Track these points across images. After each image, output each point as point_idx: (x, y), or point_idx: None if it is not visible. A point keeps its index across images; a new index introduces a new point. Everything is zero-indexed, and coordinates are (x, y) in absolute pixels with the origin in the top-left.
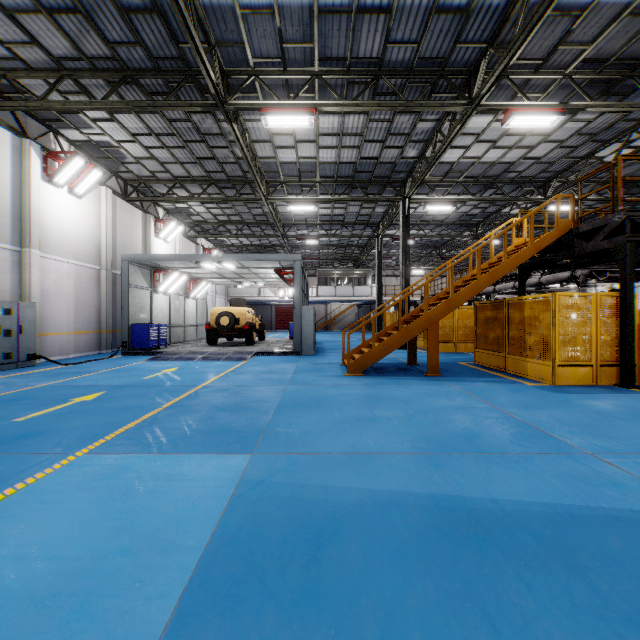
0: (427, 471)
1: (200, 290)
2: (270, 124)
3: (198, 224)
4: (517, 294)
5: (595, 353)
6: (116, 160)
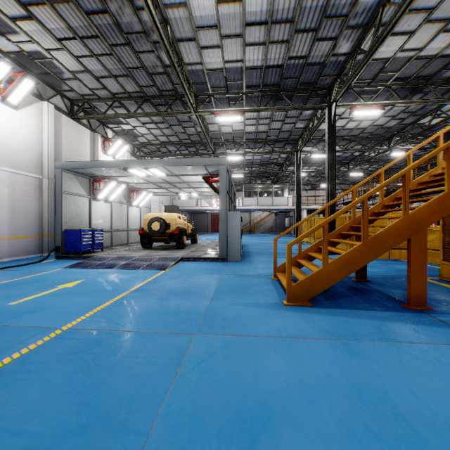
0: None
1: (142, 199)
2: None
3: (144, 145)
4: None
5: None
6: (55, 76)
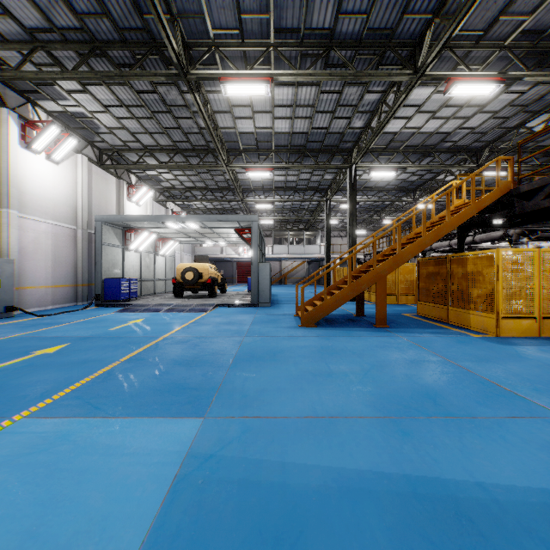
0: (395, 441)
1: (168, 248)
2: (229, 93)
3: (167, 190)
4: (450, 252)
5: (537, 306)
6: (91, 130)
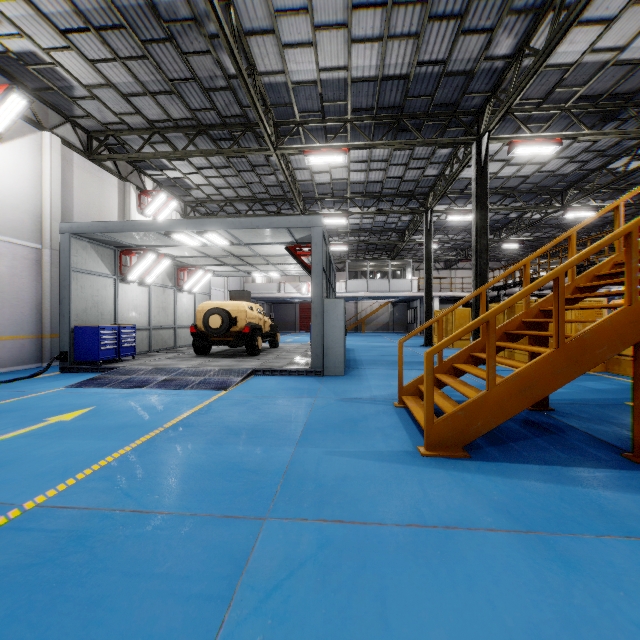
0: None
1: (197, 282)
2: None
3: (201, 203)
4: None
5: None
6: (61, 92)
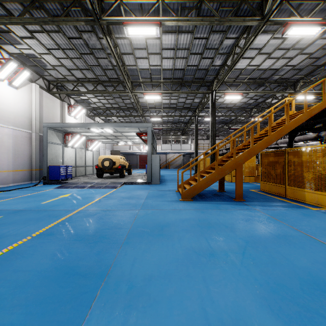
0: None
1: (94, 146)
2: (130, 34)
3: (94, 109)
4: (274, 148)
5: None
6: (41, 67)
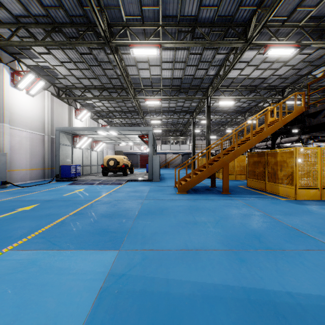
0: (236, 265)
1: (99, 146)
2: (135, 54)
3: (98, 112)
4: (266, 149)
5: (319, 181)
6: (53, 76)
